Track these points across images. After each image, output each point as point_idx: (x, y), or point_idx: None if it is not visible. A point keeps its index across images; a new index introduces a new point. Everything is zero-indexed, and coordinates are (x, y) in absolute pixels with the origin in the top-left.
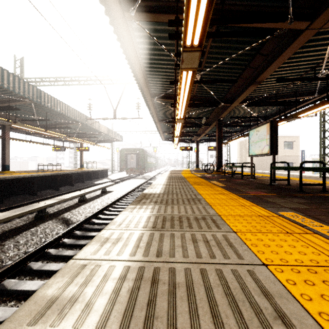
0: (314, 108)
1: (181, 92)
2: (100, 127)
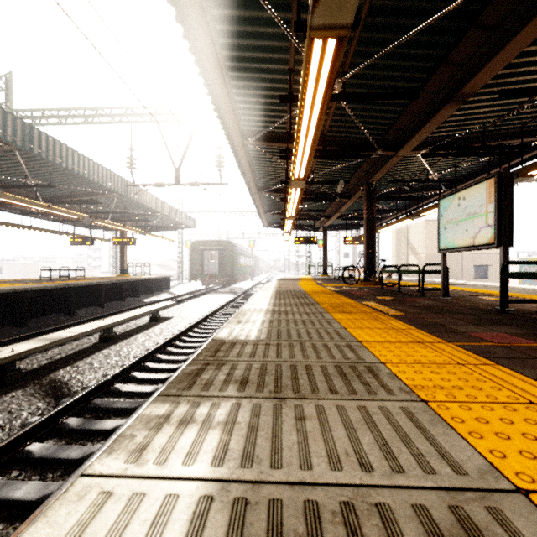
0: None
1: (304, 108)
2: (154, 202)
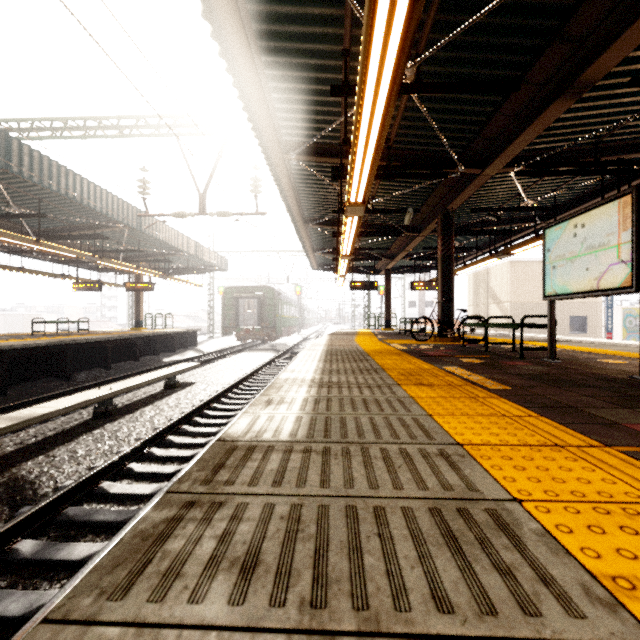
0: None
1: (365, 94)
2: (175, 237)
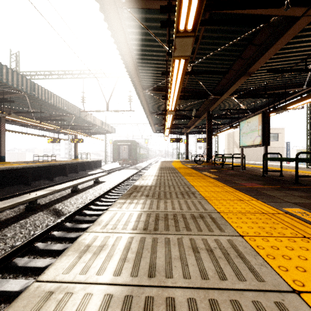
0: (305, 100)
1: (172, 82)
2: (93, 119)
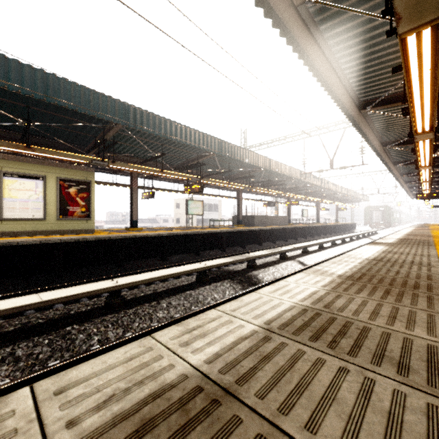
0: None
1: None
2: (359, 195)
